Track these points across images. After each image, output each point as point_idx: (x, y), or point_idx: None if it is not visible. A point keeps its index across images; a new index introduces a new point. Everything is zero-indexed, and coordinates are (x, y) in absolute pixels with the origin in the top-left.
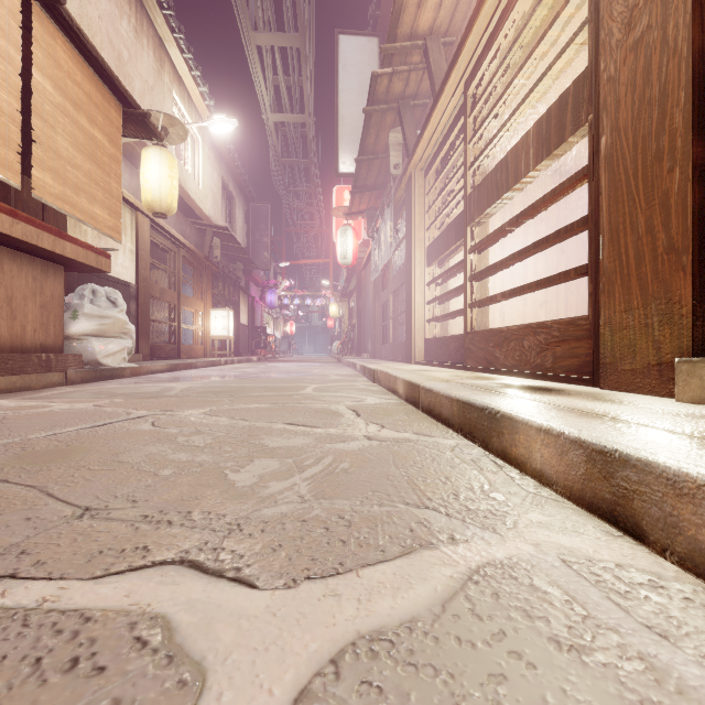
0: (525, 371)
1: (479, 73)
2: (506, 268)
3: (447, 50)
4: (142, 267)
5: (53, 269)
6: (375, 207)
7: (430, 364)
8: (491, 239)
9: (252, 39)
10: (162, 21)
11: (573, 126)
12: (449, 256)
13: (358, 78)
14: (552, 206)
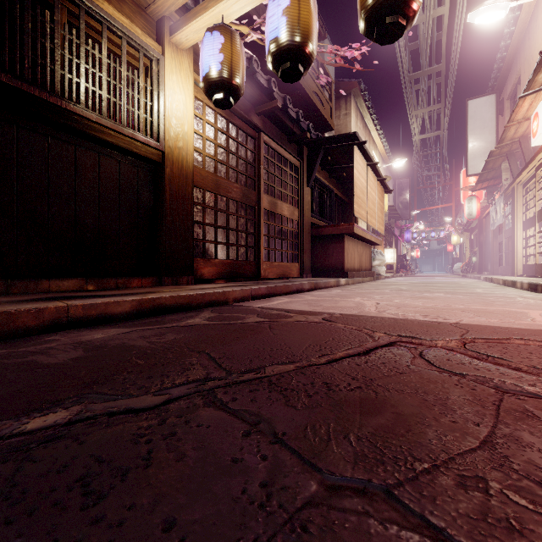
0: None
1: (540, 169)
2: None
3: None
4: None
5: (370, 247)
6: (493, 184)
7: (523, 276)
8: None
9: (413, 113)
10: (372, 125)
11: None
12: None
13: (481, 121)
14: None
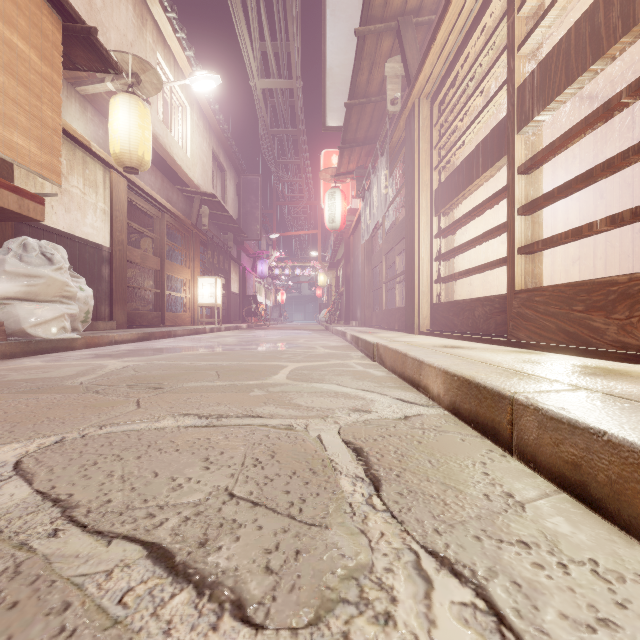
0: None
1: None
2: None
3: None
4: (117, 229)
5: None
6: (364, 167)
7: (443, 335)
8: (575, 135)
9: None
10: None
11: None
12: (460, 203)
13: (347, 24)
14: (589, 140)
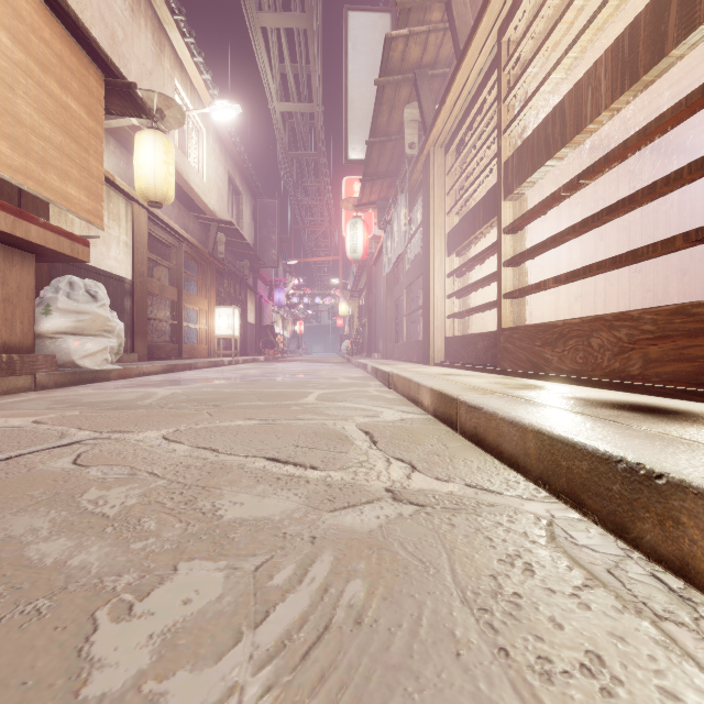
0: (595, 379)
1: (520, 9)
2: (536, 257)
3: (473, 4)
4: (138, 261)
5: (20, 257)
6: (386, 198)
7: (452, 365)
8: (537, 212)
9: (257, 20)
10: (161, 1)
11: (681, 30)
12: (472, 244)
13: (369, 58)
14: (589, 187)
